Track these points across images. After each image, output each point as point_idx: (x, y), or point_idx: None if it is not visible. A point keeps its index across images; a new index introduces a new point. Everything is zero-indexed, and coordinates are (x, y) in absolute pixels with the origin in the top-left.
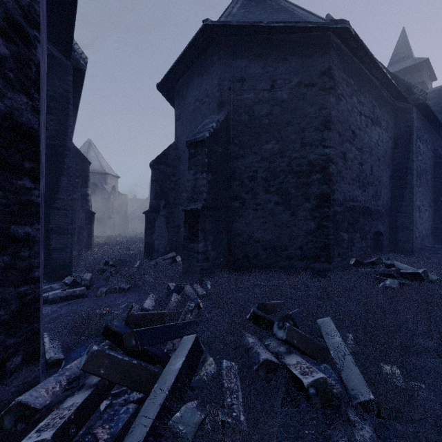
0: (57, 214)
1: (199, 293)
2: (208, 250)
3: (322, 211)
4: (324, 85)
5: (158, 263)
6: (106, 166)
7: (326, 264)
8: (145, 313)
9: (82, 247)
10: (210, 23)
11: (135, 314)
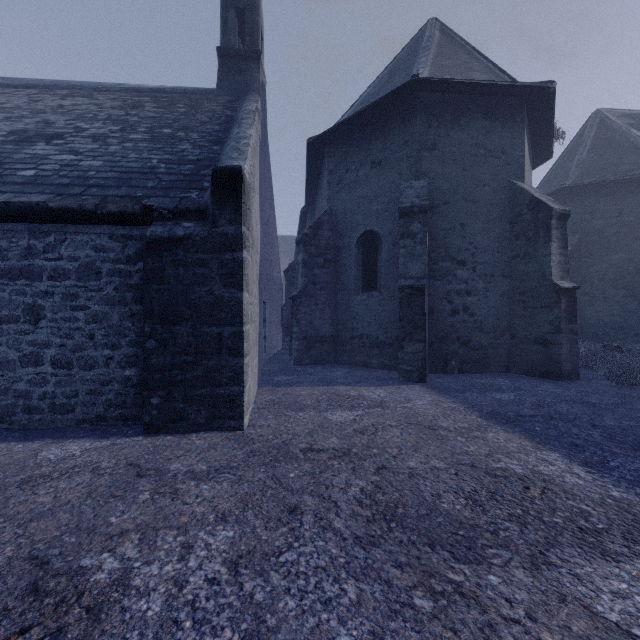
0: None
1: None
2: None
3: None
4: None
5: None
6: None
7: None
8: None
9: None
10: (566, 186)
11: None
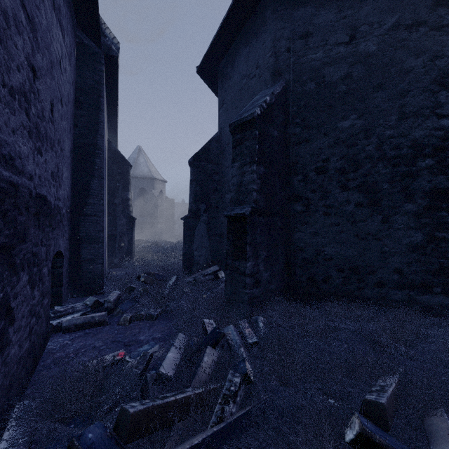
0: (88, 221)
1: (248, 338)
2: (260, 270)
3: (435, 216)
4: (439, 21)
5: (197, 280)
6: (154, 171)
7: (443, 298)
8: (150, 406)
9: (123, 255)
10: None
11: (129, 413)
